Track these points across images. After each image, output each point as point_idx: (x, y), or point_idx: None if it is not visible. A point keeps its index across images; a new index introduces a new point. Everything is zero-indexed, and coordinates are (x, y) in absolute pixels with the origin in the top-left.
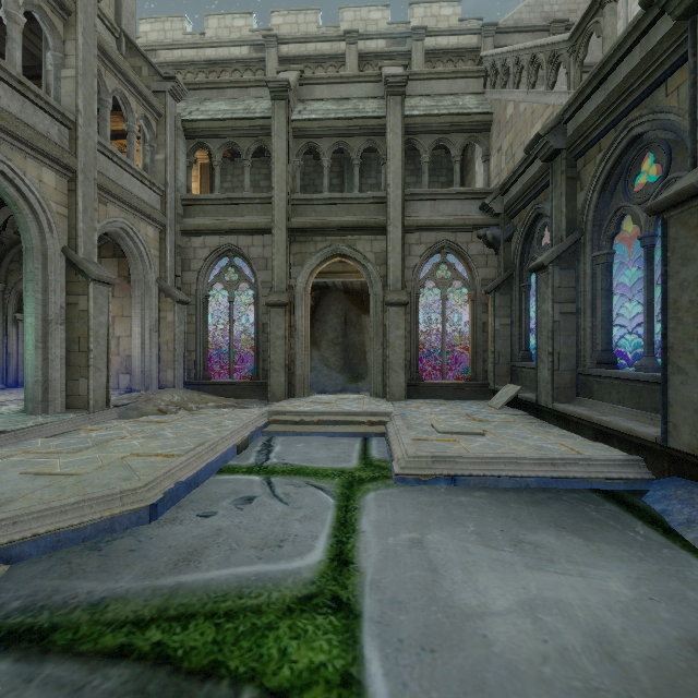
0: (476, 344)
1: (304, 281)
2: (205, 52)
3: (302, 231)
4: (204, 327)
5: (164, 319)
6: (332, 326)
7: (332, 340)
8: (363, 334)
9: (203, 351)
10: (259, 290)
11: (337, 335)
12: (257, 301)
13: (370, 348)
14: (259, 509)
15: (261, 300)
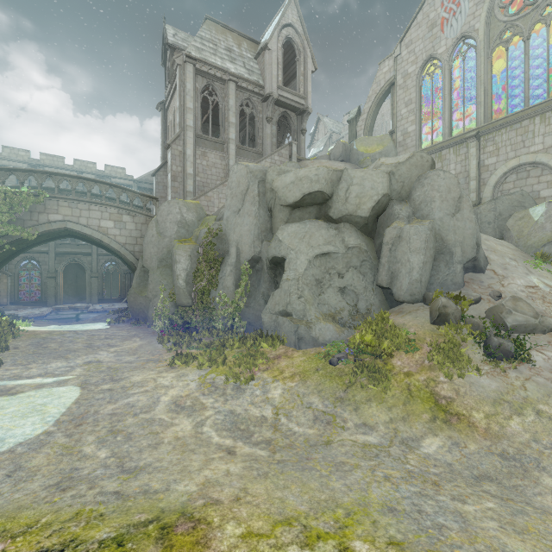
0: (121, 287)
1: (61, 269)
2: (2, 162)
3: (61, 253)
4: (18, 283)
5: (2, 281)
6: (70, 278)
7: (70, 284)
8: (85, 281)
9: (17, 292)
10: (43, 271)
11: (73, 282)
12: (42, 275)
13: (86, 289)
14: (63, 316)
15: (44, 275)
